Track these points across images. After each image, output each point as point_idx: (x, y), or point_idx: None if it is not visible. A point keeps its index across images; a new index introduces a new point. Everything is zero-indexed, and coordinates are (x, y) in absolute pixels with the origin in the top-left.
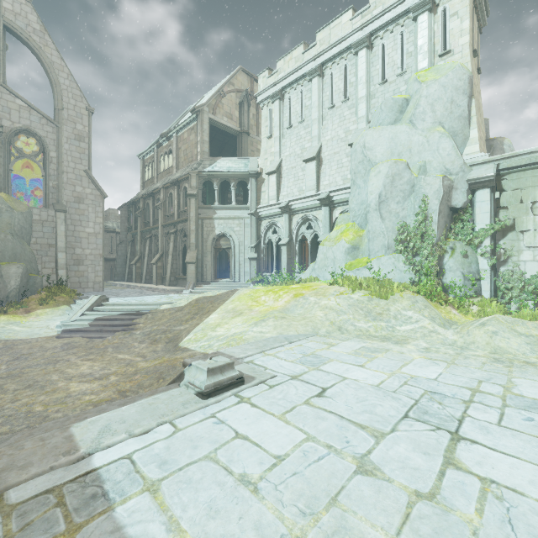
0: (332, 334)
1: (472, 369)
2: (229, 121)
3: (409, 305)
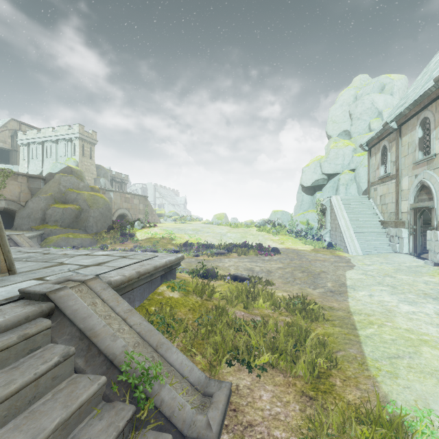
0: None
1: None
2: (4, 144)
3: None
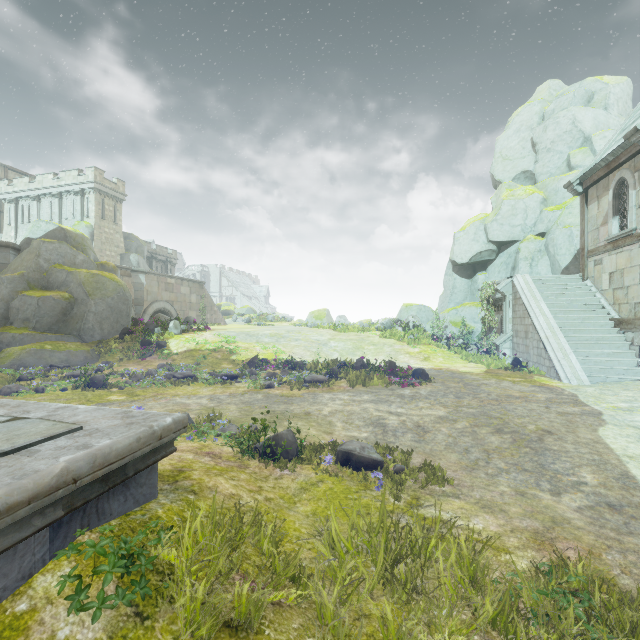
0: None
1: None
2: None
3: None
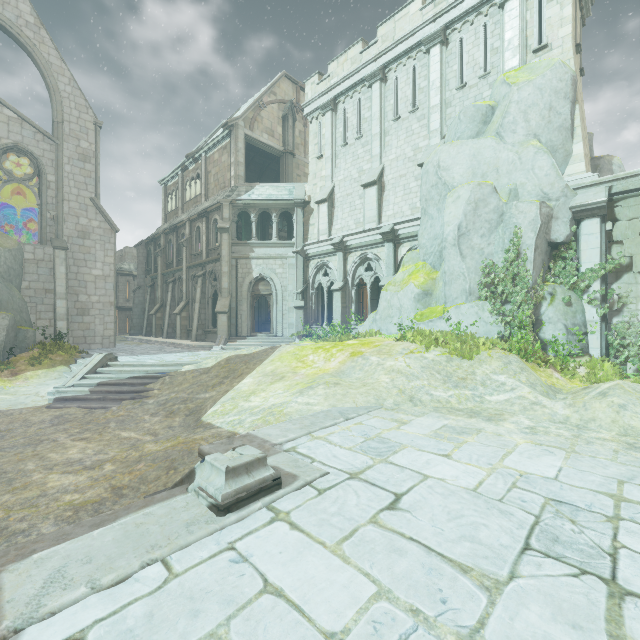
0: (402, 406)
1: (603, 461)
2: (270, 139)
3: (501, 367)
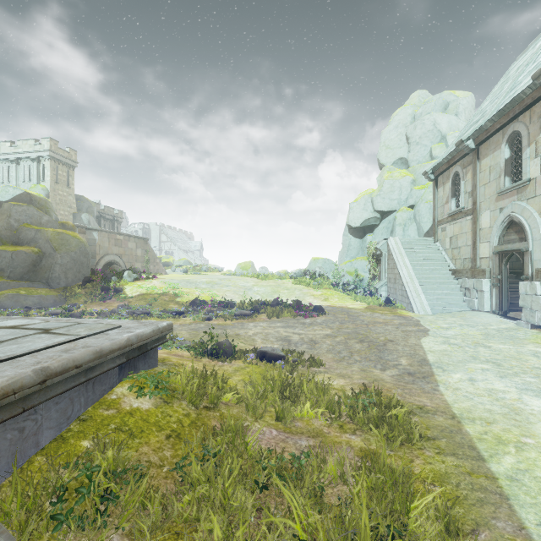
0: None
1: None
2: None
3: None
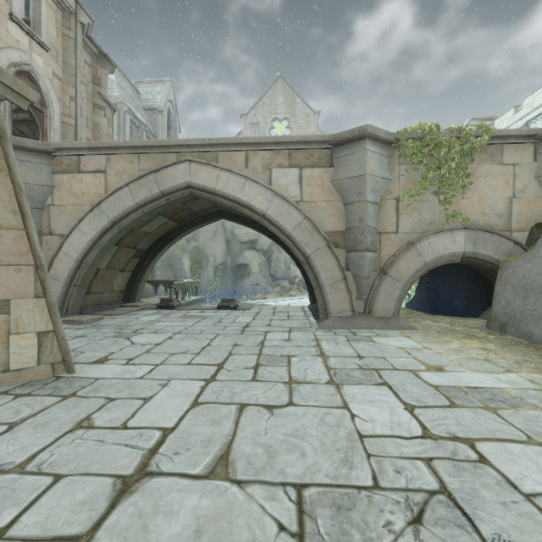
0: None
1: None
2: None
3: None
